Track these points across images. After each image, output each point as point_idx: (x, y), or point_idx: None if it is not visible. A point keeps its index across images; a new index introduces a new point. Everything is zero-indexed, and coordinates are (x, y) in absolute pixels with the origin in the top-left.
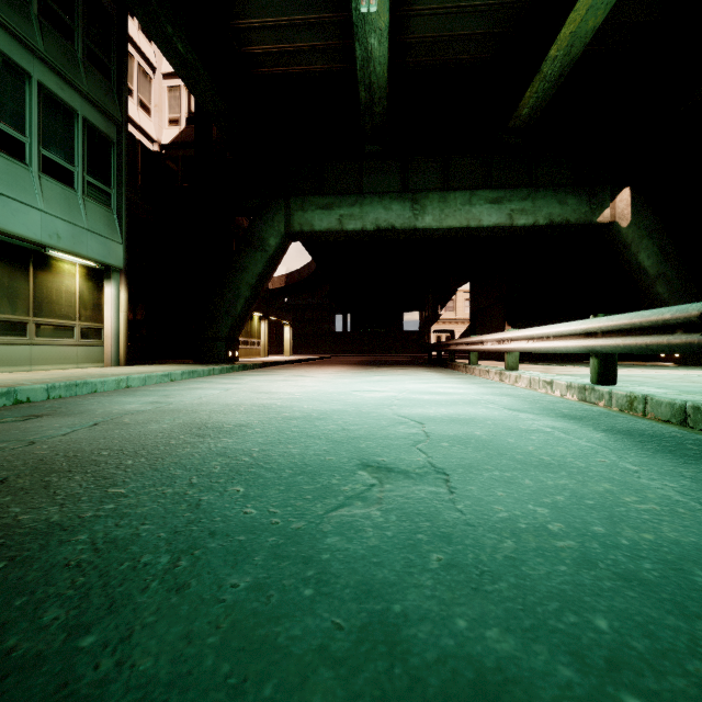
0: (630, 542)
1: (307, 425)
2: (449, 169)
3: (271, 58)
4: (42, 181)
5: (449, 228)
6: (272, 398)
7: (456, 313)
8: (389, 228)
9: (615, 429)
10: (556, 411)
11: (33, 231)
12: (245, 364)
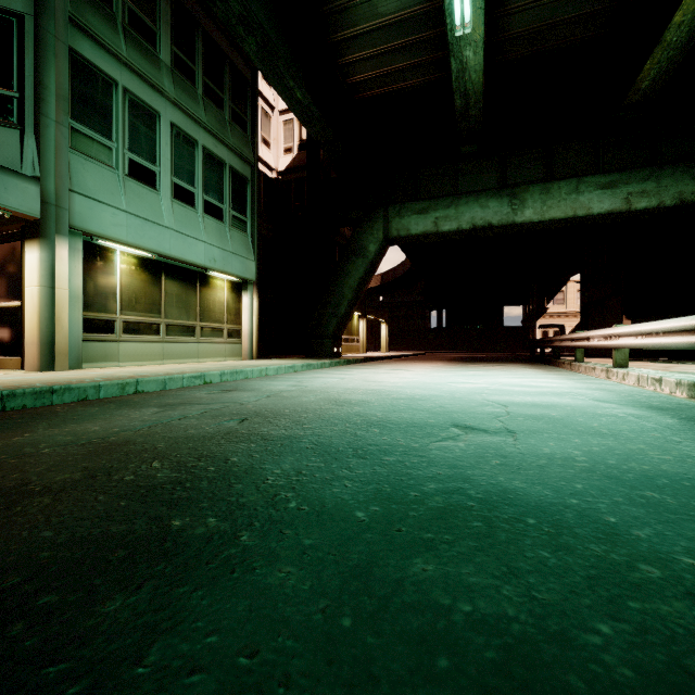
0: (628, 468)
1: (412, 403)
2: (552, 158)
3: (371, 83)
4: (204, 220)
5: (552, 220)
6: (380, 385)
7: (567, 305)
8: (486, 226)
9: (694, 418)
10: (644, 403)
11: (200, 258)
12: (349, 359)
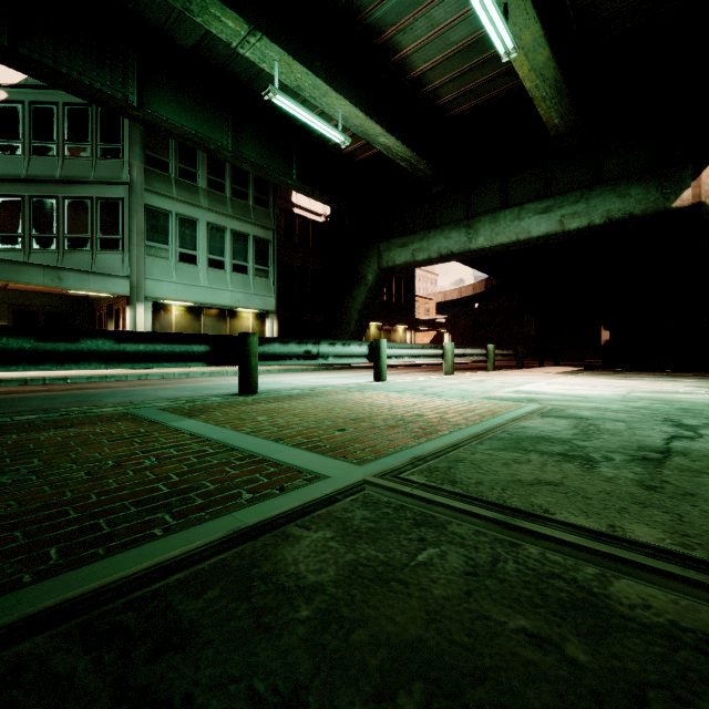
0: (158, 395)
1: (209, 385)
2: (508, 187)
3: (361, 150)
4: (232, 276)
5: (501, 245)
6: None
7: None
8: (449, 254)
9: None
10: None
11: (227, 302)
12: (341, 366)
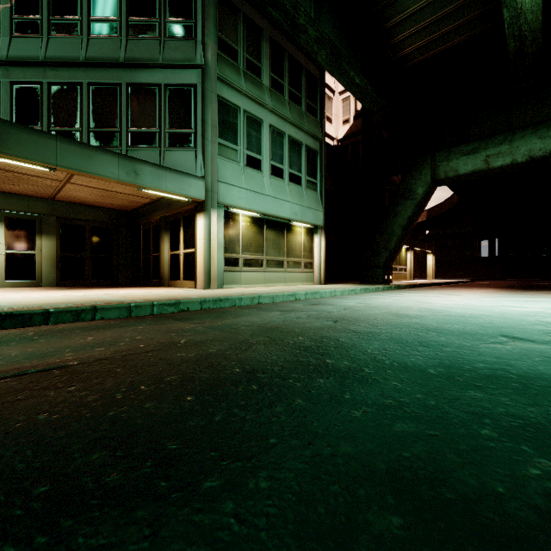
0: None
1: (462, 319)
2: None
3: (419, 51)
4: (289, 186)
5: None
6: (431, 306)
7: None
8: (546, 156)
9: None
10: None
11: (287, 214)
12: (398, 285)
